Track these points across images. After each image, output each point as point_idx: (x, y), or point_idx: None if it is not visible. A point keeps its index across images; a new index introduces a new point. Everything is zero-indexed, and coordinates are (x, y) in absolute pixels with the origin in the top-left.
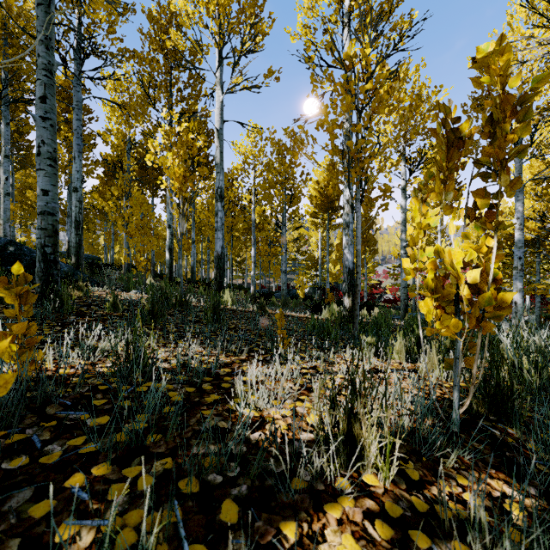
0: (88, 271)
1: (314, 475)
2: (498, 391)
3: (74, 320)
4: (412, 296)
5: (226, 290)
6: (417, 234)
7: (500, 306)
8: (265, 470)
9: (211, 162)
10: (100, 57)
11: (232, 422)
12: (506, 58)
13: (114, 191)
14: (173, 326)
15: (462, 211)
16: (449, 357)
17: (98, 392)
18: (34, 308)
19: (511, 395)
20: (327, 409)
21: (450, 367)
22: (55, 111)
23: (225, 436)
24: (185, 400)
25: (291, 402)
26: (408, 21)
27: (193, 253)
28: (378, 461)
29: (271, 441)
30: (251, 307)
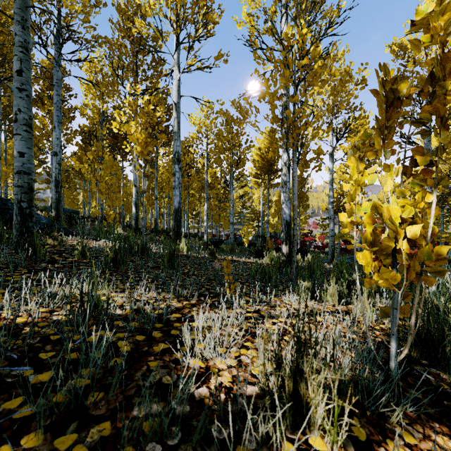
0: (67, 223)
1: (260, 442)
2: (429, 337)
3: (44, 267)
4: (350, 248)
5: (182, 238)
6: (354, 190)
7: (435, 258)
8: (207, 435)
9: (171, 132)
10: (76, 42)
11: (177, 375)
12: (446, 17)
13: (89, 155)
14: (133, 271)
15: (400, 168)
16: (376, 300)
17: (48, 343)
18: (11, 256)
19: (443, 341)
20: (273, 370)
21: (386, 315)
22: (30, 83)
23: (169, 393)
24: (133, 349)
25: (236, 350)
26: (337, 10)
27: (156, 208)
28: (325, 424)
29: (215, 398)
30: (203, 253)
